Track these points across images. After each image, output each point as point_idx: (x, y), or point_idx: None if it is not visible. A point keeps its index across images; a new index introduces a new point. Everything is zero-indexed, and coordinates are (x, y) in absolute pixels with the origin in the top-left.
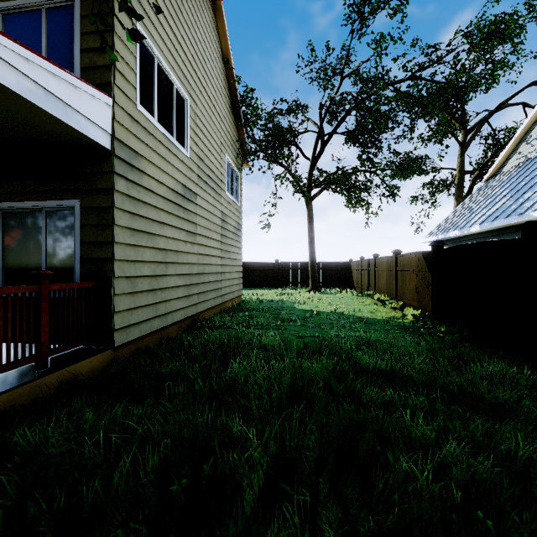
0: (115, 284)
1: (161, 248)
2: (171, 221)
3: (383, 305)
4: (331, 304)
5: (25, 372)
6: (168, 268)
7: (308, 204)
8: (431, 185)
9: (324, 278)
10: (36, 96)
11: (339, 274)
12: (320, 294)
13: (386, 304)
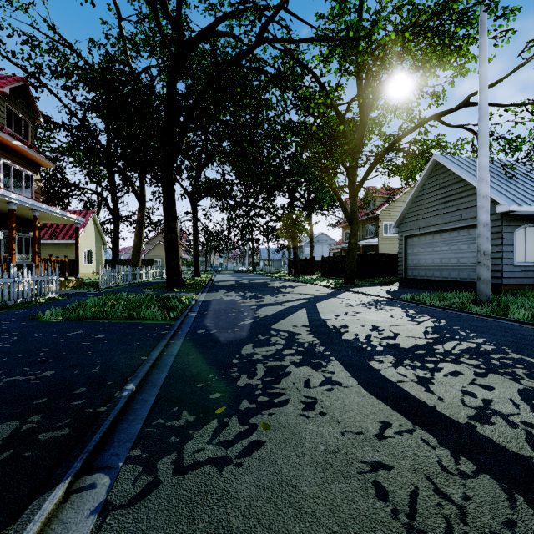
0: None
1: None
2: (393, 252)
3: None
4: None
5: None
6: None
7: None
8: None
9: None
10: (368, 244)
11: None
12: None
13: None
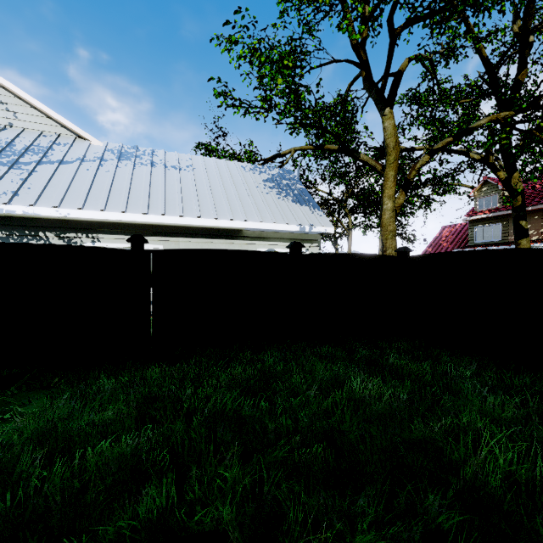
0: None
1: None
2: None
3: None
4: None
5: None
6: None
7: None
8: None
9: None
10: None
11: None
12: None
13: None
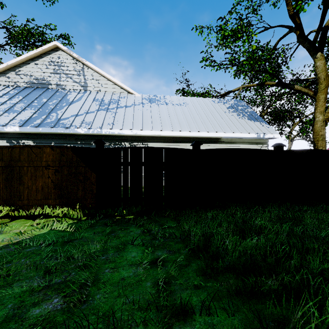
0: None
1: None
2: None
3: None
4: None
5: None
6: None
7: None
8: None
9: None
10: None
11: None
12: None
13: None
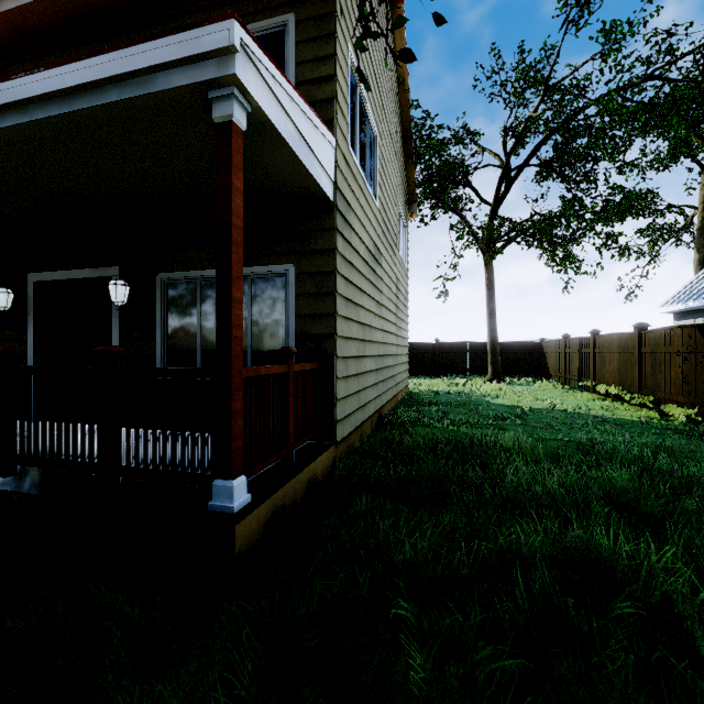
0: (336, 366)
1: (361, 323)
2: (367, 288)
3: (614, 401)
4: (536, 398)
5: (273, 466)
6: (365, 347)
7: (488, 264)
8: (652, 231)
9: (503, 363)
10: (294, 142)
11: (525, 359)
12: (508, 386)
13: (618, 399)
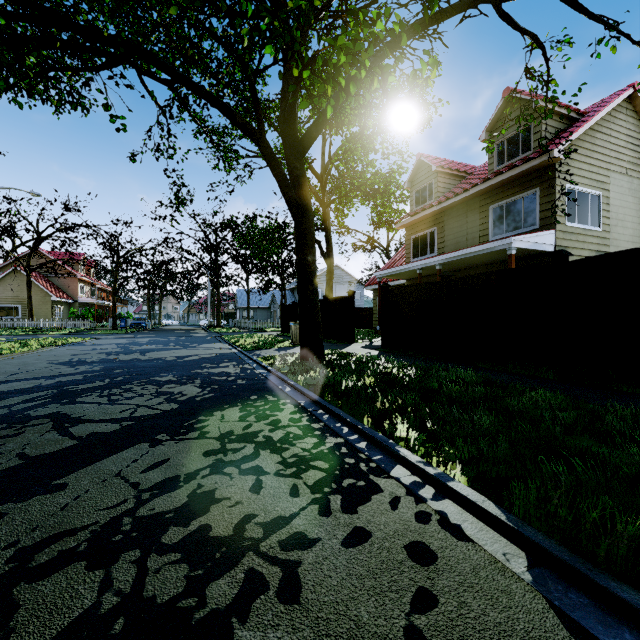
0: None
1: None
2: None
3: None
4: None
5: None
6: None
7: None
8: None
9: None
10: (531, 246)
11: None
12: None
13: None
